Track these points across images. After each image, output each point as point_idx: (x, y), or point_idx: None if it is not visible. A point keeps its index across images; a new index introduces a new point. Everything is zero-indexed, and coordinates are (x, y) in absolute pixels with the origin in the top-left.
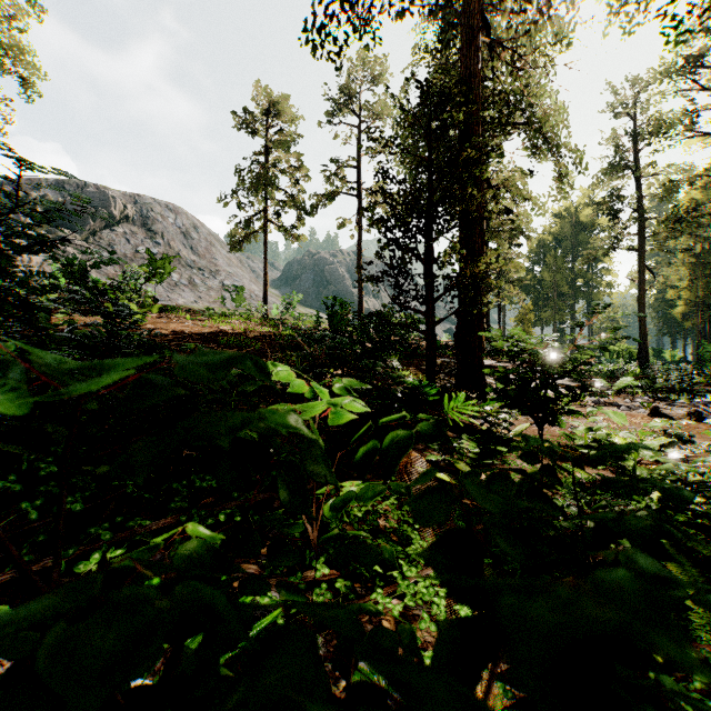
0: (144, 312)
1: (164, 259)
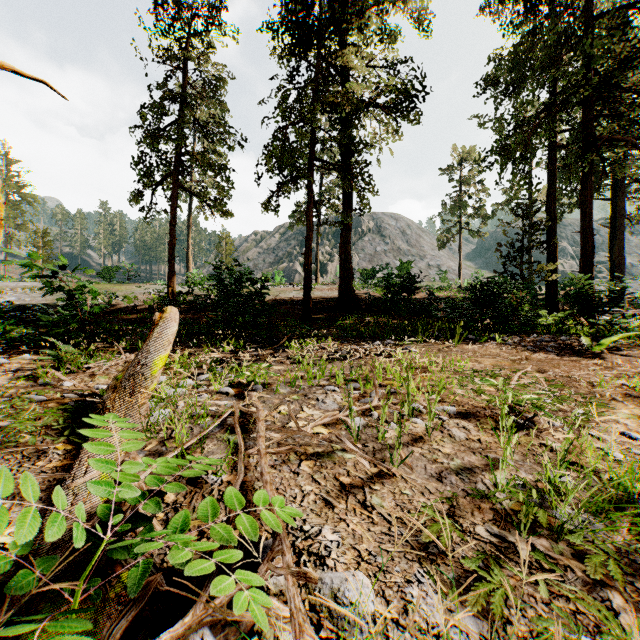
0: None
1: (408, 263)
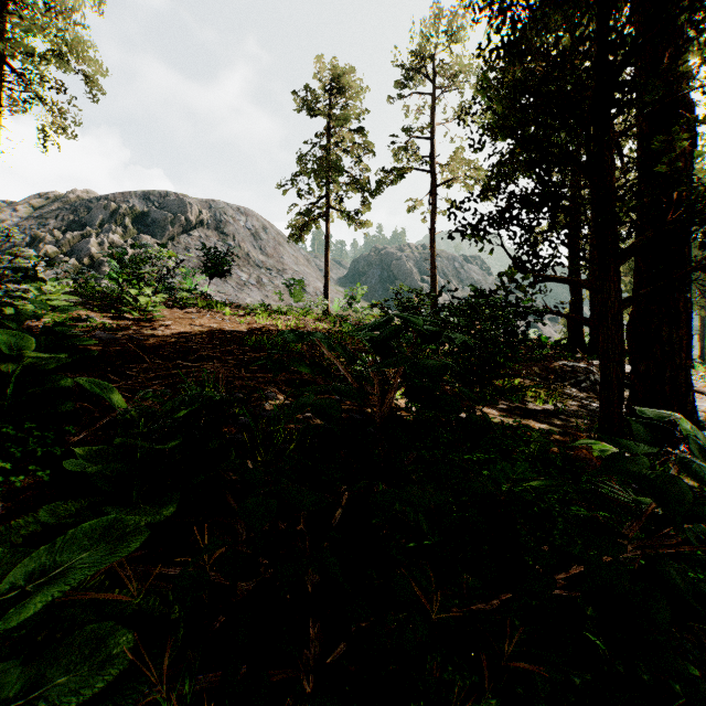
0: (179, 307)
1: (215, 250)
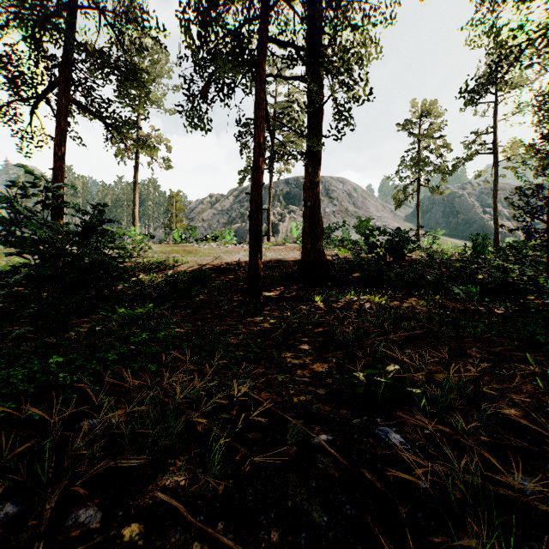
0: None
1: (366, 221)
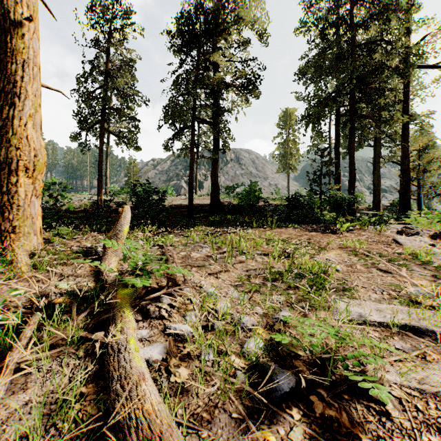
0: None
1: (255, 182)
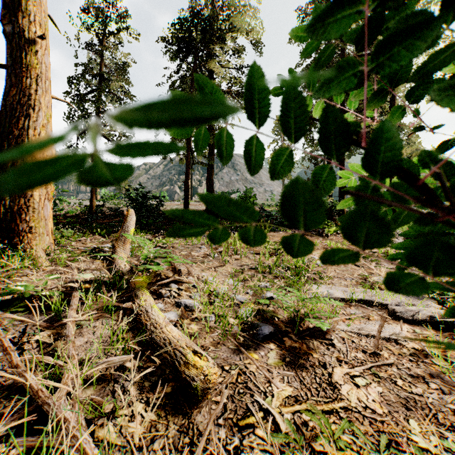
0: None
1: (250, 189)
